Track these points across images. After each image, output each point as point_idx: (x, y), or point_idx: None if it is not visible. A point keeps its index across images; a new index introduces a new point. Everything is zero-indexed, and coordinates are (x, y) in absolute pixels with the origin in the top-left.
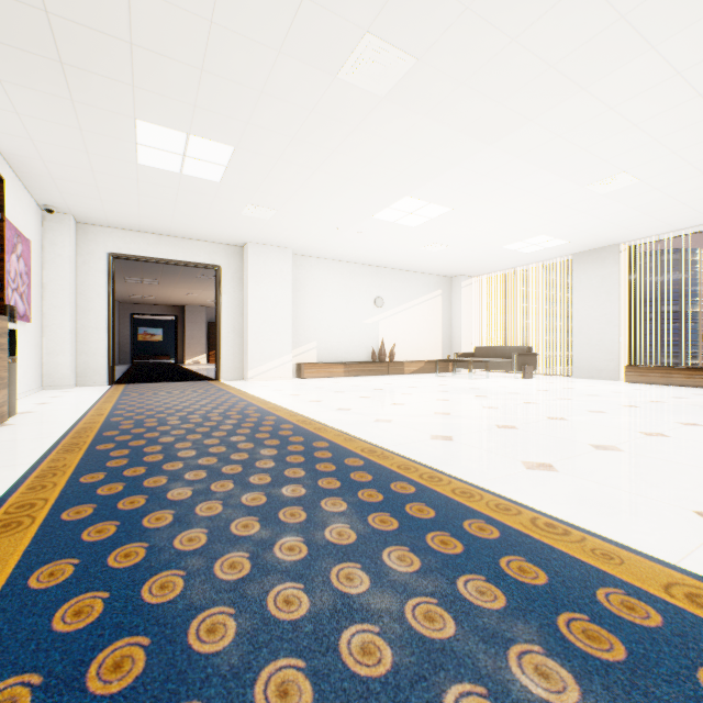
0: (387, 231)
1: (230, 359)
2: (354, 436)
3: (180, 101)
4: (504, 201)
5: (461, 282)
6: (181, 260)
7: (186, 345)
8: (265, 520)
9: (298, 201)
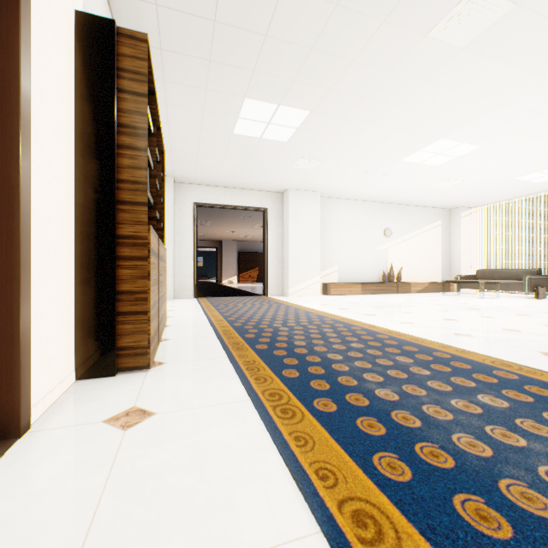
0: (409, 171)
1: (273, 280)
2: (461, 349)
3: (283, 78)
4: (540, 134)
5: (461, 213)
6: (240, 206)
7: (223, 269)
8: (514, 430)
9: (342, 152)
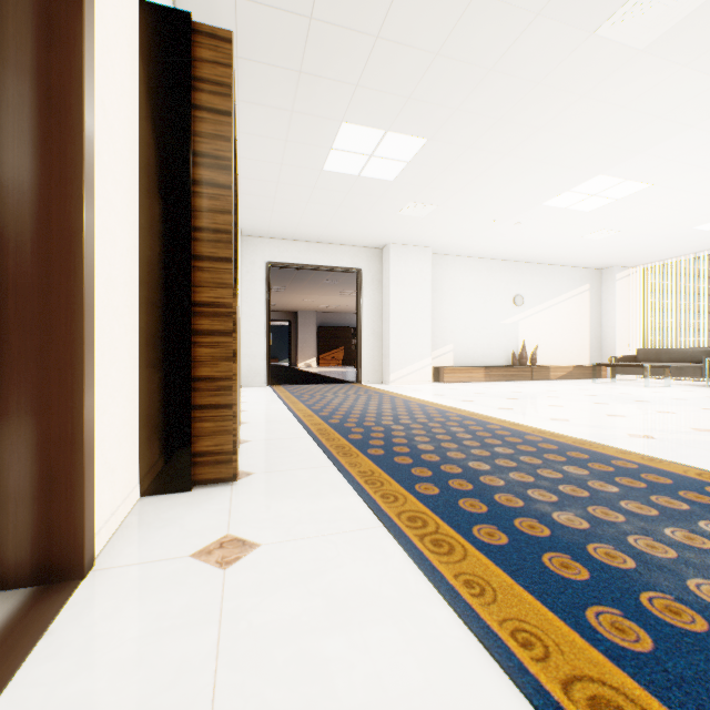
0: (551, 219)
1: (369, 362)
2: (648, 456)
3: (396, 95)
4: None
5: (615, 275)
6: (326, 266)
7: (299, 349)
8: None
9: (465, 193)
